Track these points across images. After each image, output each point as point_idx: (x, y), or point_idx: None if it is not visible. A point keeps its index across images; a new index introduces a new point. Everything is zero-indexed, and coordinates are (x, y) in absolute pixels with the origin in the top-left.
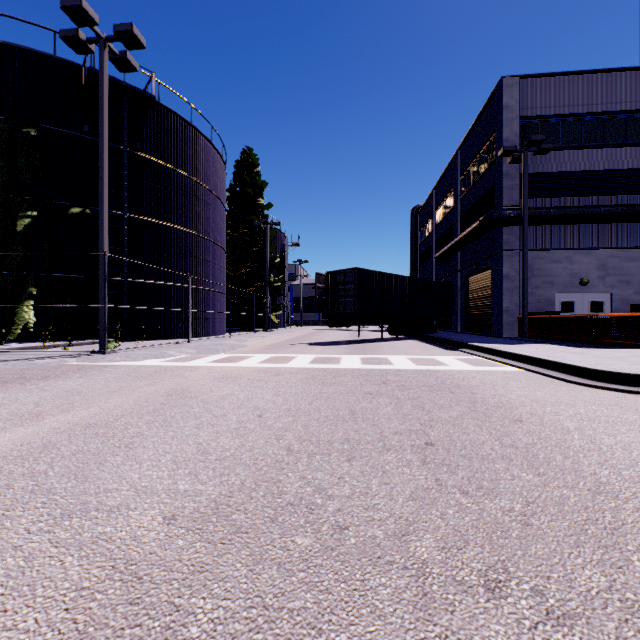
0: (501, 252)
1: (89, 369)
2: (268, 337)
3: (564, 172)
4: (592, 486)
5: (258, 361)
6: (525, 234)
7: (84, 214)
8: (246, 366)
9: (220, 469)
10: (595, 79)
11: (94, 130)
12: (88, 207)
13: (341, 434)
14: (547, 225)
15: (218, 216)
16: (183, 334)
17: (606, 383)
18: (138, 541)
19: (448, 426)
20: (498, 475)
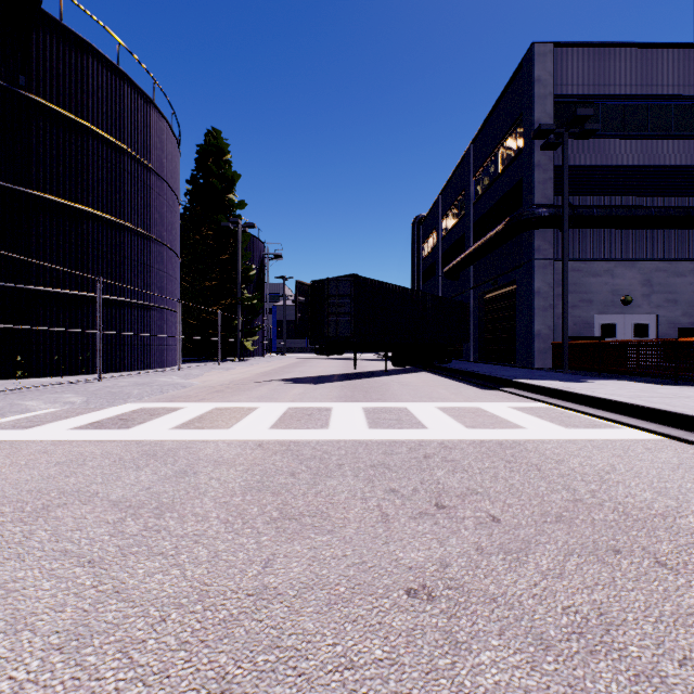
0: (532, 262)
1: None
2: (235, 369)
3: (604, 166)
4: None
5: (178, 422)
6: (565, 237)
7: None
8: (138, 439)
9: None
10: (639, 55)
11: None
12: None
13: None
14: (585, 230)
15: (164, 205)
16: (104, 367)
17: None
18: None
19: None
20: None
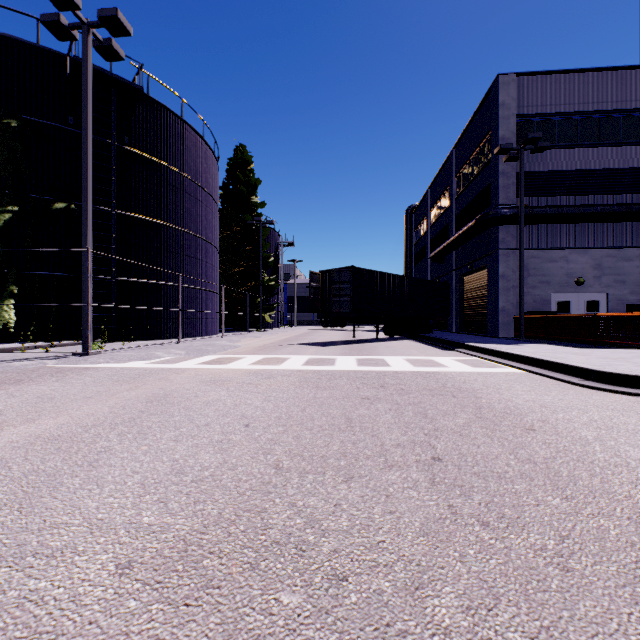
0: (497, 251)
1: (68, 372)
2: (261, 337)
3: (560, 171)
4: (632, 513)
5: (249, 363)
6: (522, 233)
7: (69, 210)
8: (236, 368)
9: (195, 494)
10: (591, 78)
11: (80, 122)
12: (73, 202)
13: (337, 447)
14: (543, 224)
15: (210, 213)
16: (173, 334)
17: (615, 386)
18: (77, 603)
19: (455, 436)
20: (520, 499)
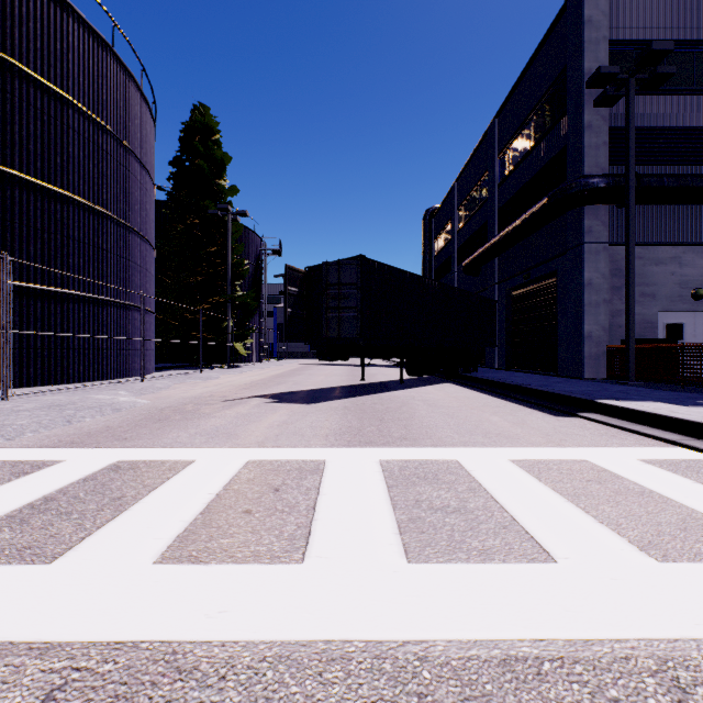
0: (581, 246)
1: None
2: (215, 379)
3: (670, 128)
4: None
5: None
6: (631, 212)
7: None
8: None
9: None
10: None
11: None
12: None
13: None
14: (646, 207)
15: (129, 178)
16: (38, 378)
17: None
18: None
19: None
20: None
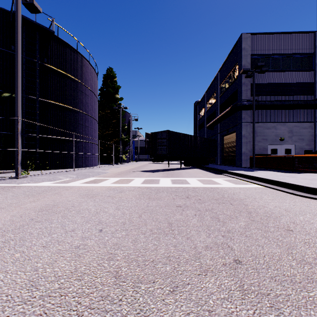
0: (241, 123)
1: (1, 189)
2: (120, 167)
3: (272, 83)
4: None
5: (111, 182)
6: (254, 114)
7: (12, 97)
8: (103, 186)
9: None
10: (287, 36)
11: None
12: (14, 93)
13: (163, 251)
14: (264, 110)
15: (93, 102)
16: (72, 166)
17: None
18: None
19: (243, 238)
20: None
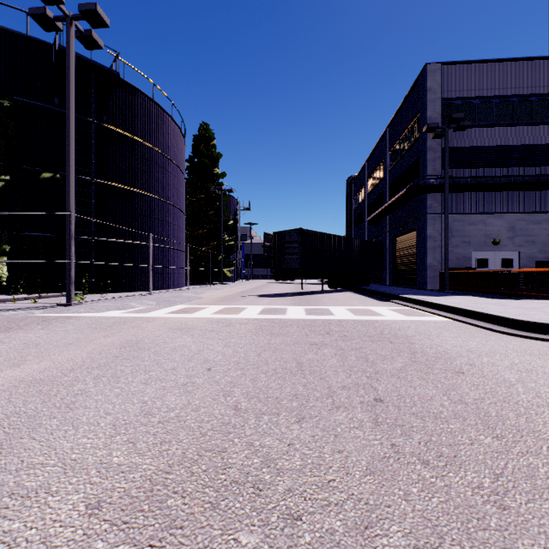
0: (425, 215)
1: (53, 320)
2: (222, 289)
3: (479, 147)
4: None
5: (212, 312)
6: (446, 200)
7: (55, 179)
8: (200, 317)
9: (161, 434)
10: (505, 67)
11: (64, 103)
12: (58, 172)
13: (289, 389)
14: (465, 192)
15: (178, 183)
16: (146, 287)
17: (530, 333)
18: (47, 544)
19: (394, 379)
20: (455, 438)
